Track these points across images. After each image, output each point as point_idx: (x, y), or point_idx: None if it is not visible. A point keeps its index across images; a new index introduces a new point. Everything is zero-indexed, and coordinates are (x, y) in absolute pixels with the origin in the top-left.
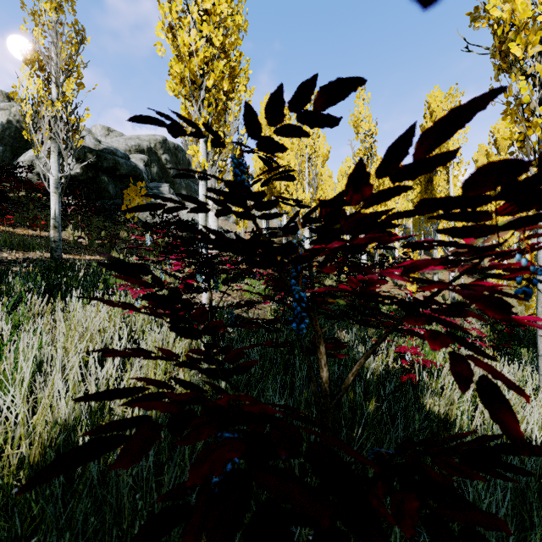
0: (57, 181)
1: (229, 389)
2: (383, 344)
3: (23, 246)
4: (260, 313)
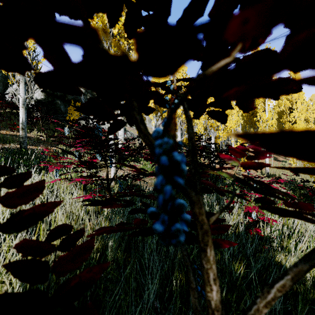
0: (24, 100)
1: (112, 250)
2: (231, 204)
3: (3, 140)
4: (149, 182)
